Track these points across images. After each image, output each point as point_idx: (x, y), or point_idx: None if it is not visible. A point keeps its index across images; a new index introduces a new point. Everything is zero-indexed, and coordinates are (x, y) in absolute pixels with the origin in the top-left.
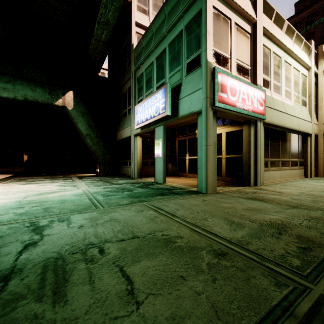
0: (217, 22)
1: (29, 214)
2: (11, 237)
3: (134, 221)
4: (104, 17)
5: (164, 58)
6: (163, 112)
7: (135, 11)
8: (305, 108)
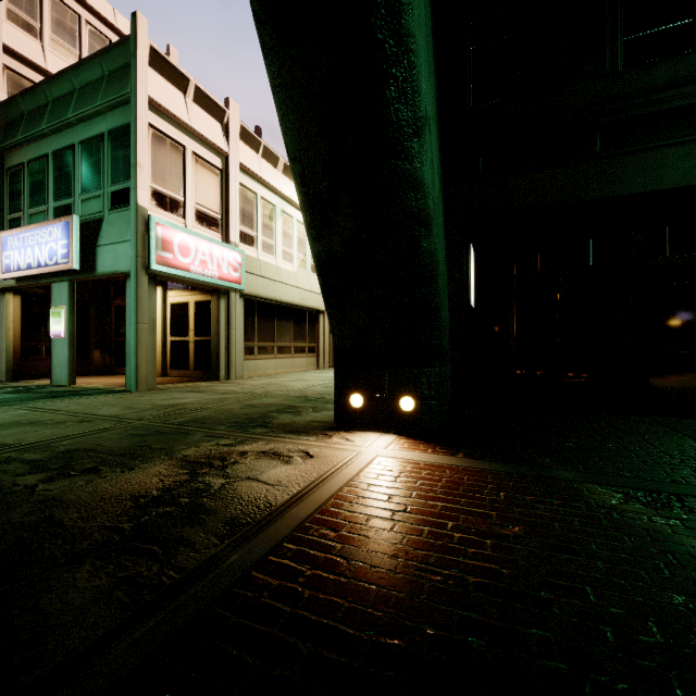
0: (160, 149)
1: None
2: None
3: None
4: None
5: (72, 163)
6: (65, 262)
7: (2, 20)
8: (316, 276)
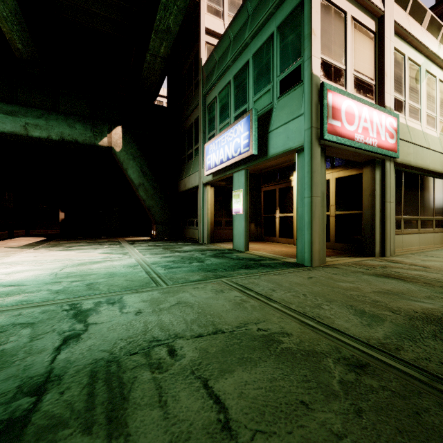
0: (326, 17)
1: (67, 293)
2: (46, 325)
3: (214, 307)
4: (163, 24)
5: (247, 75)
6: (246, 150)
7: (204, 14)
8: None
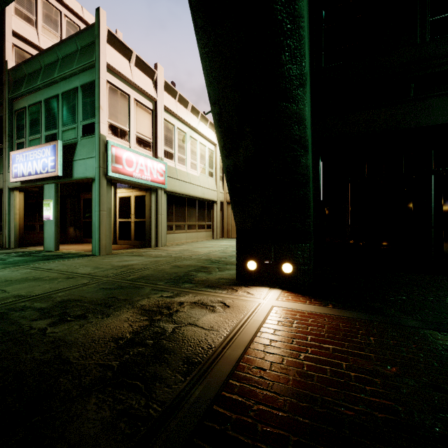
0: (114, 97)
1: None
2: None
3: (8, 276)
4: None
5: (57, 106)
6: (53, 171)
7: (11, 15)
8: (211, 178)
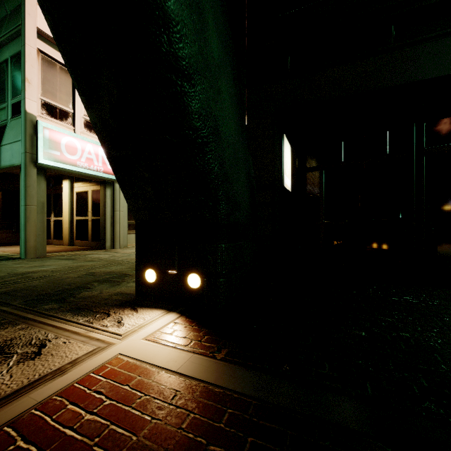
0: (50, 70)
1: None
2: None
3: None
4: None
5: None
6: None
7: None
8: None
